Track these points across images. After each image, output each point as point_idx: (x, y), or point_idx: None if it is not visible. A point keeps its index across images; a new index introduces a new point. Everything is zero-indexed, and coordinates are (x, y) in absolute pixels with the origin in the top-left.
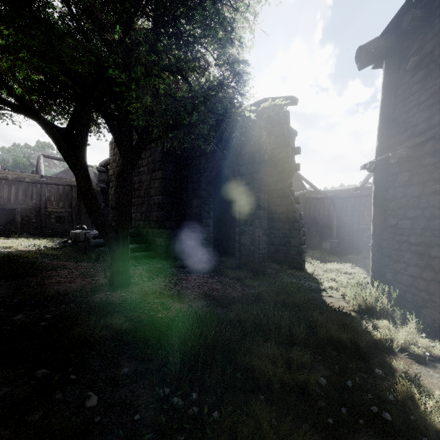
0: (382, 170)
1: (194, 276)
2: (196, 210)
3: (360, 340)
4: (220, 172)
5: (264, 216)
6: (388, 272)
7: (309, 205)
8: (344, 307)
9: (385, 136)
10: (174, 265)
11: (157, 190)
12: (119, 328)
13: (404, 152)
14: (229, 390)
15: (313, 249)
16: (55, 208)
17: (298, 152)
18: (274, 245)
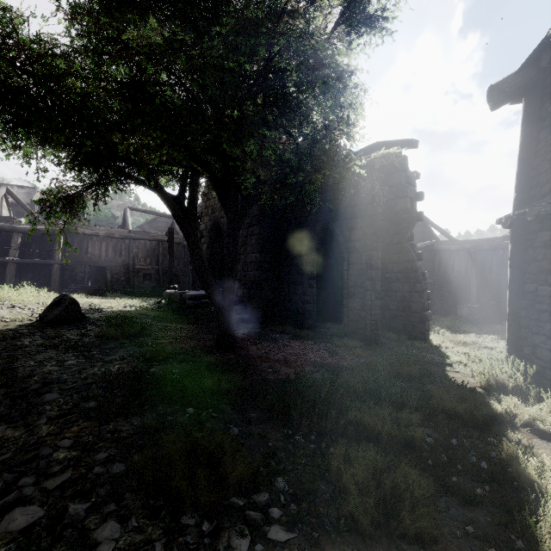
0: (520, 226)
1: (297, 342)
2: (297, 269)
3: (476, 411)
4: (325, 226)
5: (377, 277)
6: (526, 346)
7: (438, 259)
8: (471, 383)
9: (524, 187)
10: (275, 330)
11: (254, 247)
12: (240, 383)
13: (543, 209)
14: (342, 437)
15: (445, 316)
16: (142, 265)
17: (421, 198)
18: (390, 310)
